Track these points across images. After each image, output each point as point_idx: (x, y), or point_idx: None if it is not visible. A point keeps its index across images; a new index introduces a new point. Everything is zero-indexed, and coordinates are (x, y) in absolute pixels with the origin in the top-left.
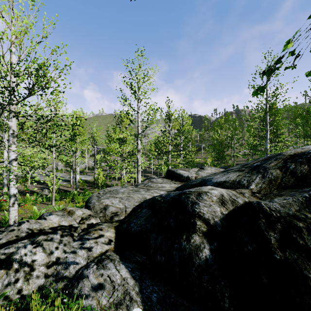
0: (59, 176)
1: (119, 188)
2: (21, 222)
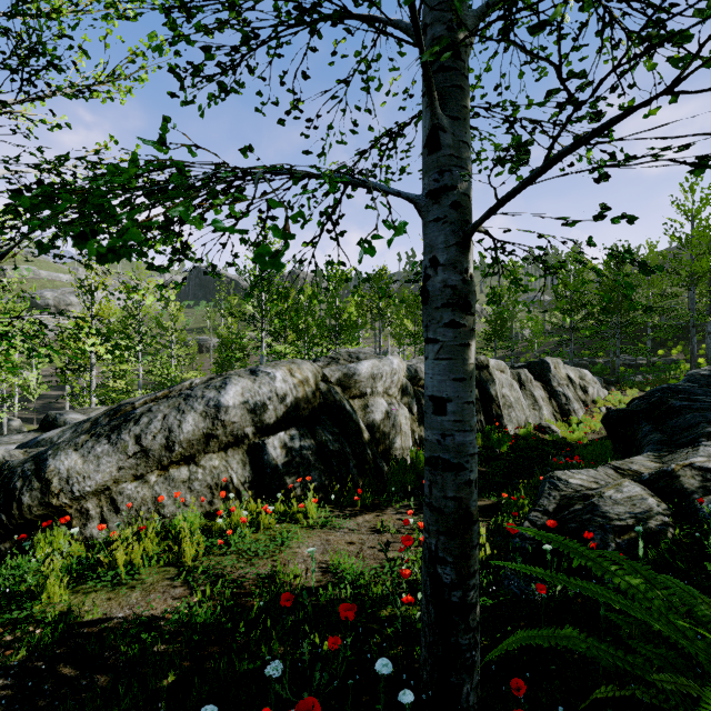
0: None
1: None
2: None
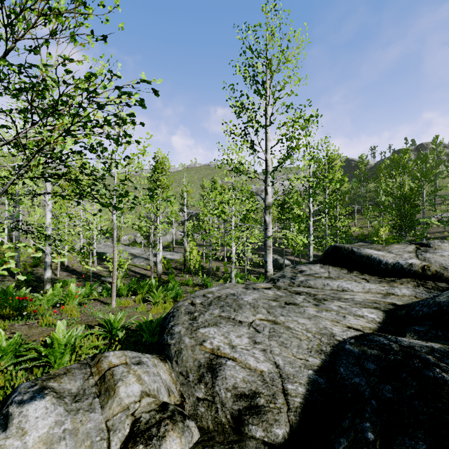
0: (136, 253)
1: (241, 292)
2: None
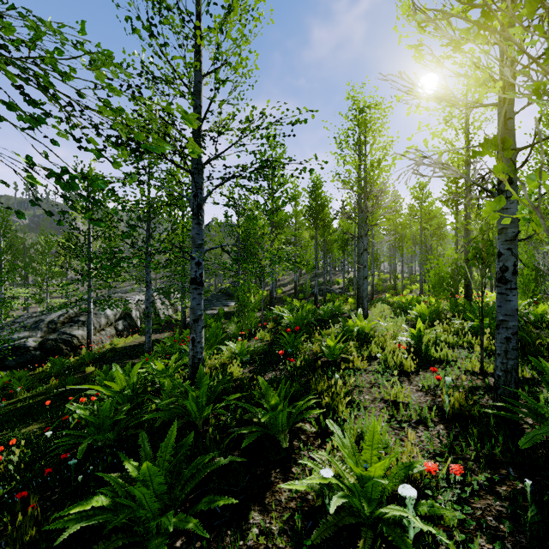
0: None
1: None
2: None
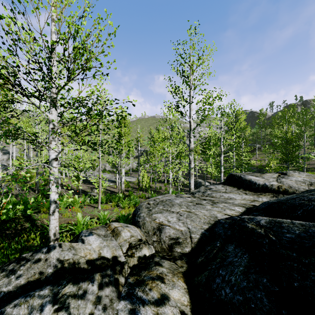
0: (106, 177)
1: (173, 198)
2: (51, 247)
